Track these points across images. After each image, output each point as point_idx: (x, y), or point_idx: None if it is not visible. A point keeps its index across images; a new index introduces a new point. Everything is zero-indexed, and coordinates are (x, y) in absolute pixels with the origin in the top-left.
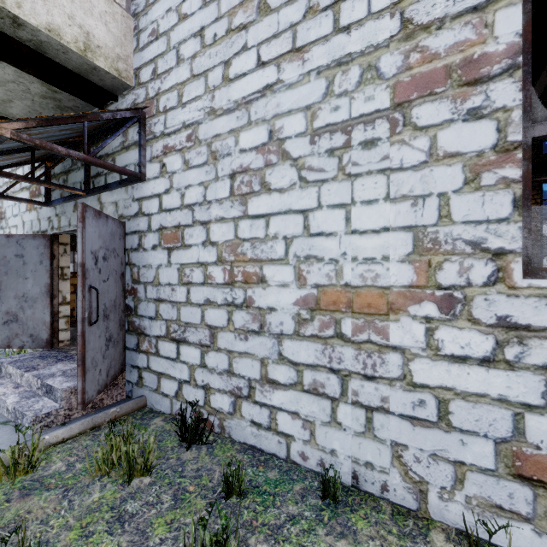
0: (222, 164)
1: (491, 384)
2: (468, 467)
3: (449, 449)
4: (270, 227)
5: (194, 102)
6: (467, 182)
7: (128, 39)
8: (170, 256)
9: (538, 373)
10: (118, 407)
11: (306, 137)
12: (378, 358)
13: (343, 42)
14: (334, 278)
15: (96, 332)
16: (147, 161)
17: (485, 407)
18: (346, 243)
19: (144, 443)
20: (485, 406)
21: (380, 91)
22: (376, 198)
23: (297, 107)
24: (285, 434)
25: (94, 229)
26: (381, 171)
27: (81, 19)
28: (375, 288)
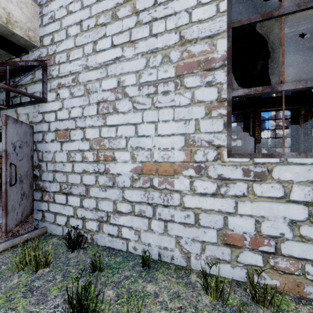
0: (92, 96)
1: (215, 204)
2: (207, 243)
3: (199, 236)
4: (118, 132)
5: (76, 61)
6: (206, 114)
7: (35, 19)
8: (62, 146)
9: (232, 198)
10: (29, 234)
11: (136, 86)
12: (169, 196)
13: (154, 41)
14: (150, 158)
15: (14, 190)
16: (48, 91)
17: (213, 215)
18: (155, 140)
19: (46, 251)
20: (213, 215)
21: (170, 68)
22: (169, 119)
23: (132, 71)
24: (125, 238)
25: (13, 130)
26: (171, 106)
27: (4, 4)
28: (168, 163)
